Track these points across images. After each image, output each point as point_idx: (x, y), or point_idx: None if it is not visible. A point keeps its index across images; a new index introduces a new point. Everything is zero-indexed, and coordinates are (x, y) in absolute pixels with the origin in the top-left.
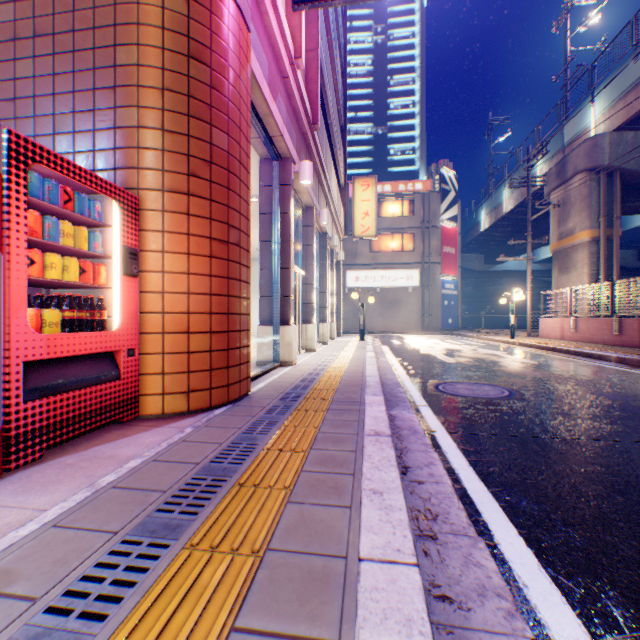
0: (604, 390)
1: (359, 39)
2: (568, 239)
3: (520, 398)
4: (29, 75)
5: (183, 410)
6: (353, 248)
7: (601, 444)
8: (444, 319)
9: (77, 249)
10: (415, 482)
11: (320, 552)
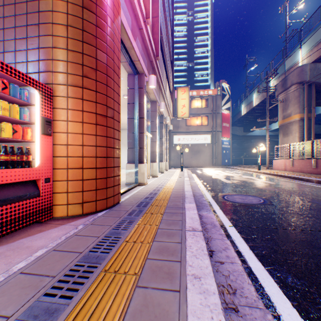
0: (315, 199)
1: (180, 18)
2: (288, 119)
3: (270, 204)
4: None
5: (79, 213)
6: (177, 124)
7: None
8: (223, 160)
9: (10, 118)
10: (218, 262)
11: None
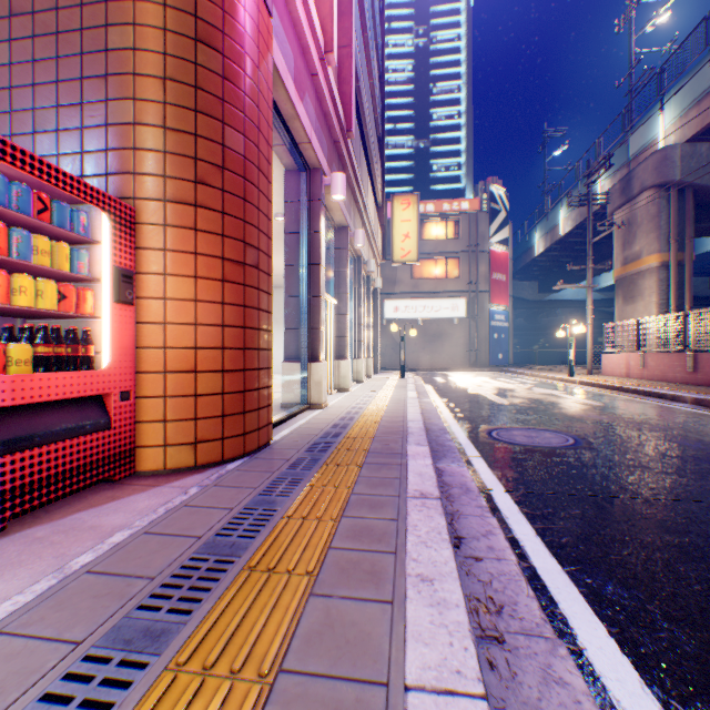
0: (684, 437)
1: (398, 42)
2: (634, 264)
3: (588, 447)
4: (4, 62)
5: (189, 465)
6: (392, 275)
7: (693, 506)
8: (494, 354)
9: (54, 270)
10: (471, 559)
11: (352, 676)
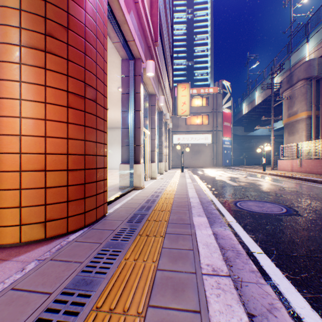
0: None
1: (179, 16)
2: (294, 117)
3: (297, 214)
4: None
5: (40, 238)
6: (176, 123)
7: None
8: (224, 160)
9: None
10: None
11: None
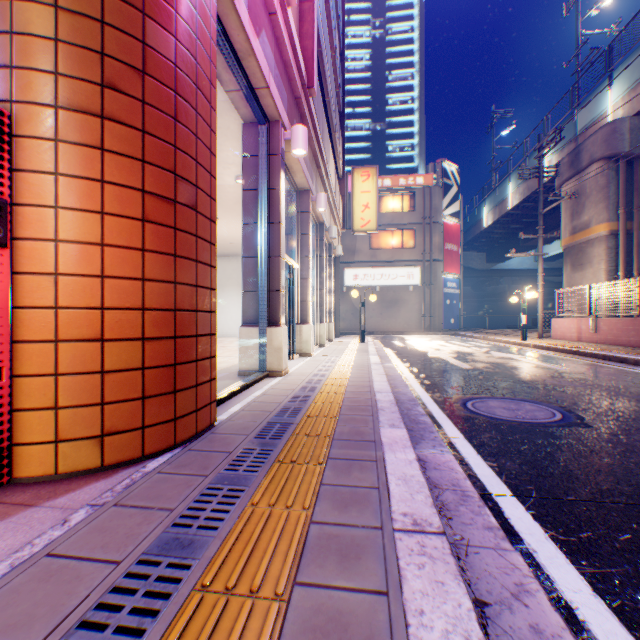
0: None
1: (357, 33)
2: (583, 233)
3: (582, 424)
4: None
5: (92, 466)
6: (351, 245)
7: None
8: (446, 319)
9: None
10: None
11: None
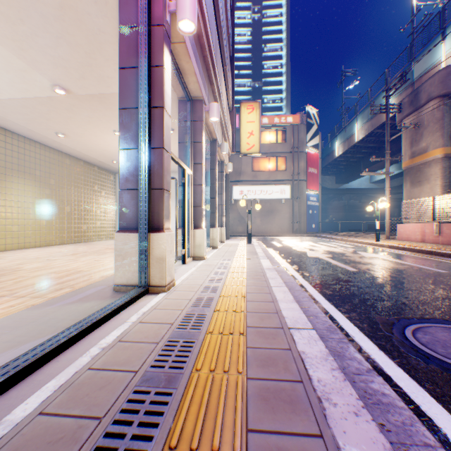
0: None
1: (241, 16)
2: (421, 157)
3: None
4: None
5: None
6: (238, 168)
7: None
8: (309, 224)
9: None
10: None
11: None
